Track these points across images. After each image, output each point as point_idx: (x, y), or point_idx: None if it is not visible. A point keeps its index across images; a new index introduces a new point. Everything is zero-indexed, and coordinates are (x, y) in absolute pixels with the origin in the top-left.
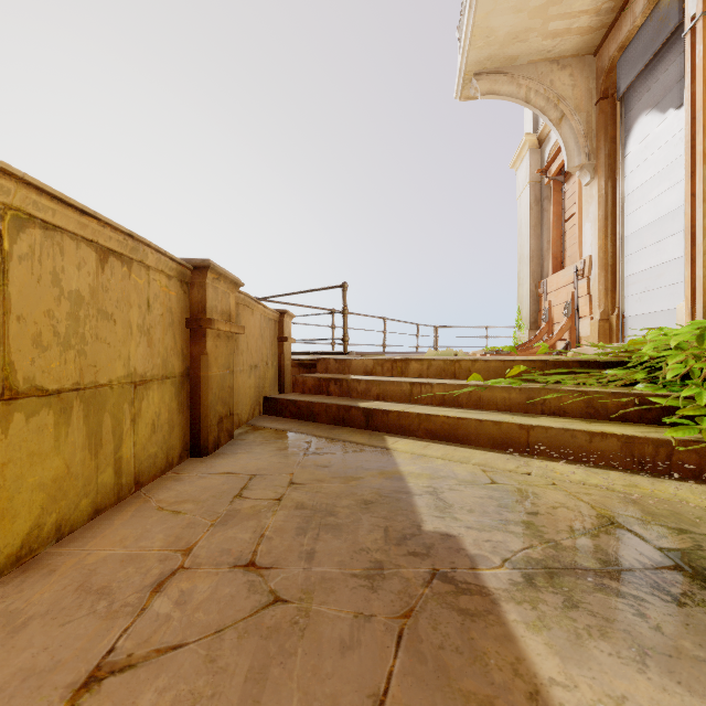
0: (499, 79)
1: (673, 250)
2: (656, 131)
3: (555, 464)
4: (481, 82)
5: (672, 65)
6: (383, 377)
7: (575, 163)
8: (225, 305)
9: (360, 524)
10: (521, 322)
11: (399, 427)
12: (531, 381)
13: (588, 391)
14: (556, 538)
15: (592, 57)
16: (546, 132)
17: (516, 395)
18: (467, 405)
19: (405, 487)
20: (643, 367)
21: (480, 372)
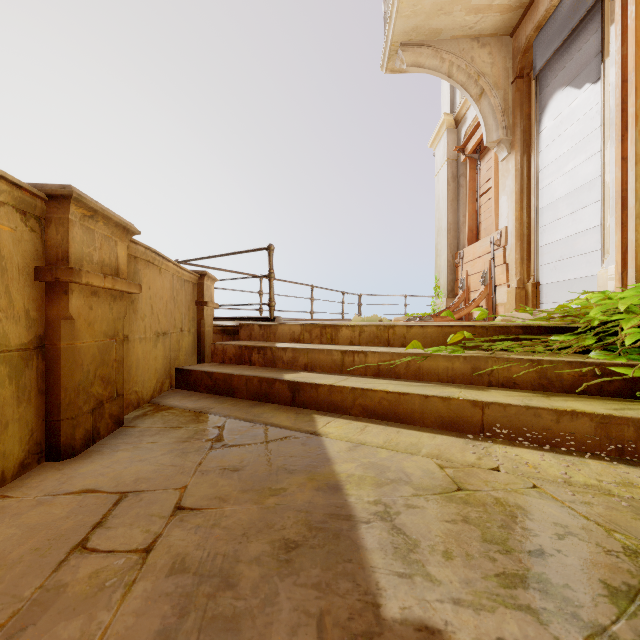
0: (423, 52)
1: (589, 220)
2: (572, 106)
3: (520, 452)
4: (407, 53)
5: (588, 42)
6: (311, 345)
7: (493, 138)
8: (108, 254)
9: (274, 610)
10: (439, 291)
11: (331, 403)
12: (474, 348)
13: (541, 359)
14: (602, 621)
15: (509, 38)
16: (463, 113)
17: (460, 364)
18: (405, 376)
19: (344, 505)
20: (591, 333)
21: (416, 338)
